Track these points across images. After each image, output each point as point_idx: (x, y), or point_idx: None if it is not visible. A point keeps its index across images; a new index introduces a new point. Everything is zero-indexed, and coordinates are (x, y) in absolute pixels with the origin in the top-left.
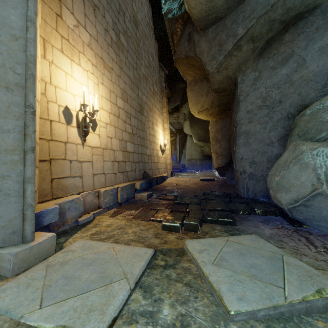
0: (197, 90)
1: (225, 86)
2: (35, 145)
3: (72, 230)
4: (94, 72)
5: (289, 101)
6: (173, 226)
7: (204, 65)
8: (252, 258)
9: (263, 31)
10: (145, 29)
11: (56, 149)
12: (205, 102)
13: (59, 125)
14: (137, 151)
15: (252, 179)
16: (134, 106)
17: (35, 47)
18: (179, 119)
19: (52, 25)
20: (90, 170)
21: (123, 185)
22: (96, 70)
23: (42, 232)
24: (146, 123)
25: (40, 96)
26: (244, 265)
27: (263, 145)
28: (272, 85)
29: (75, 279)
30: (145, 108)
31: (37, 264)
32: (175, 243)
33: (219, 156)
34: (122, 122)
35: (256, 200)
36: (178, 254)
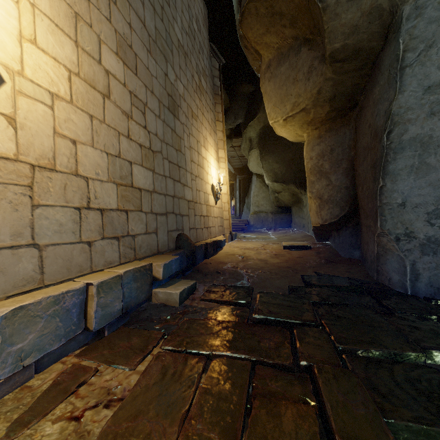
0: (284, 73)
1: (360, 42)
2: None
3: None
4: None
5: None
6: None
7: None
8: None
9: None
10: None
11: None
12: (303, 95)
13: None
14: (161, 189)
15: (432, 252)
16: (154, 91)
17: None
18: (240, 150)
19: None
20: None
21: (110, 275)
22: None
23: None
24: (184, 138)
25: None
26: None
27: None
28: None
29: None
30: (182, 108)
31: None
32: None
33: (326, 202)
34: (118, 112)
35: None
36: None
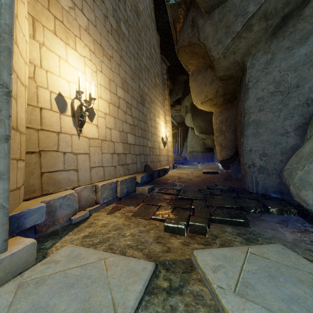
0: (200, 80)
1: (231, 73)
2: (10, 133)
3: (63, 231)
4: (92, 58)
5: (309, 84)
6: (178, 228)
7: (209, 51)
8: (288, 284)
9: (279, 5)
10: (147, 20)
11: (46, 140)
12: (209, 92)
13: (51, 113)
14: (138, 143)
15: (262, 172)
16: (135, 97)
17: (12, 16)
18: (180, 112)
19: (43, 3)
20: (87, 163)
21: (123, 178)
22: (94, 57)
23: (21, 238)
24: (147, 115)
25: (27, 80)
26: (280, 297)
27: (276, 135)
28: (287, 68)
29: (46, 312)
30: (146, 100)
31: (8, 282)
32: (180, 251)
33: (223, 148)
34: (122, 112)
35: (267, 195)
36: (184, 269)
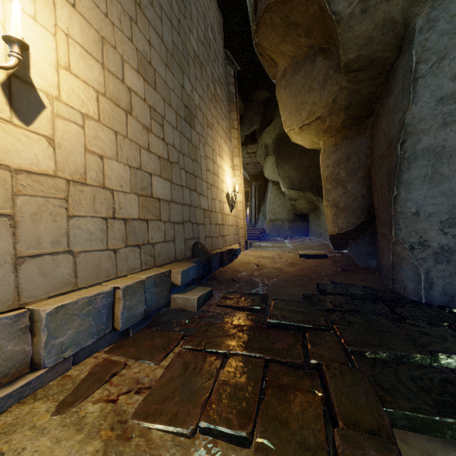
0: (299, 82)
1: (374, 52)
2: None
3: None
4: None
5: None
6: None
7: (328, 4)
8: None
9: None
10: None
11: None
12: (318, 103)
13: None
14: (178, 199)
15: (446, 261)
16: (172, 103)
17: None
18: (256, 156)
19: None
20: None
21: (134, 280)
22: None
23: None
24: (200, 147)
25: None
26: None
27: None
28: None
29: None
30: (198, 118)
31: None
32: None
33: (342, 211)
34: (139, 127)
35: (455, 310)
36: None
